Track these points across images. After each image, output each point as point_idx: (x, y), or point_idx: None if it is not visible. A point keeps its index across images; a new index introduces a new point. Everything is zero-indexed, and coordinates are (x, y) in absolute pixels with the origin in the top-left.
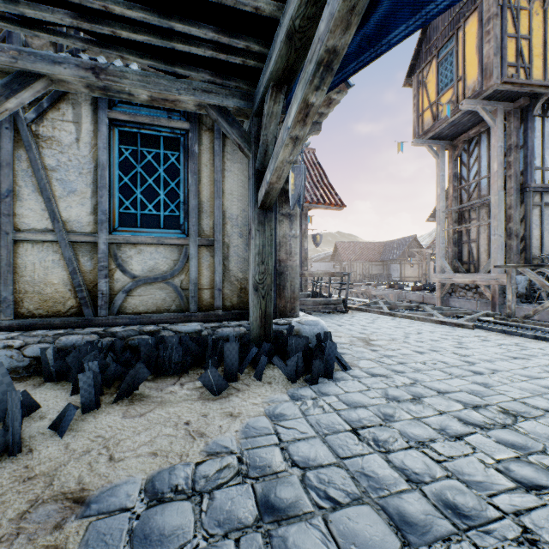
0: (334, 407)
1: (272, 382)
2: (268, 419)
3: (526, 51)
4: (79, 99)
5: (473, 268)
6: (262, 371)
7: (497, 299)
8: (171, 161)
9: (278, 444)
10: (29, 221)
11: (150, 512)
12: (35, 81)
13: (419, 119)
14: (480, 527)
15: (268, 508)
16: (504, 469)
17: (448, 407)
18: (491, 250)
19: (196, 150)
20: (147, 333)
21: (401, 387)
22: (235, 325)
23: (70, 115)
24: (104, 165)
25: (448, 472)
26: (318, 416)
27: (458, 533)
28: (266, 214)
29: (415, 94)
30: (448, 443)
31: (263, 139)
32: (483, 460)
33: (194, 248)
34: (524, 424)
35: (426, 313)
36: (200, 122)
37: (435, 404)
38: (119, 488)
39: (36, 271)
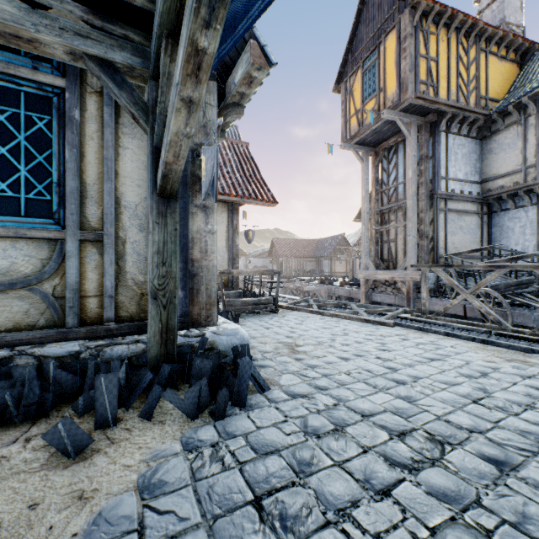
0: (239, 458)
1: (166, 420)
2: (136, 498)
3: (434, 72)
4: None
5: (392, 265)
6: (154, 407)
7: (412, 294)
8: (37, 127)
9: None
10: None
11: None
12: None
13: (347, 124)
14: None
15: None
16: None
17: (373, 439)
18: (406, 250)
19: (76, 116)
20: None
21: (323, 412)
22: (131, 341)
23: None
24: None
25: None
26: (213, 479)
27: None
28: (168, 204)
29: (343, 100)
30: (373, 507)
31: (161, 107)
32: (415, 532)
33: (73, 243)
34: (452, 455)
35: (352, 311)
36: (83, 81)
37: (359, 435)
38: None
39: None
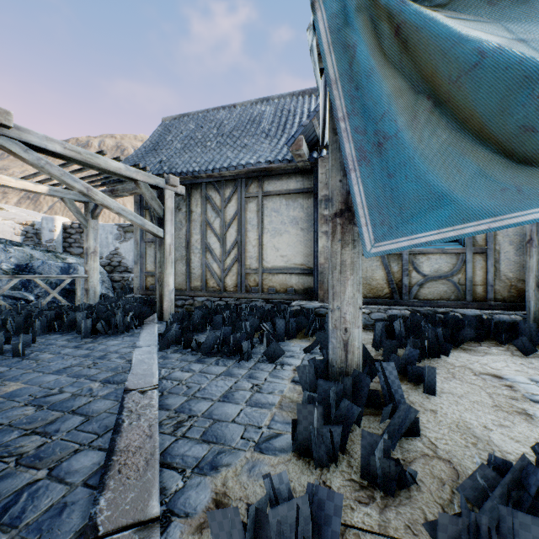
0: None
1: None
2: None
3: None
4: None
5: None
6: None
7: None
8: None
9: None
10: None
11: None
12: None
13: None
14: None
15: None
16: None
17: None
18: None
19: None
20: (440, 313)
21: None
22: (509, 314)
23: None
24: None
25: None
26: None
27: None
28: None
29: None
30: None
31: None
32: None
33: (469, 255)
34: None
35: None
36: None
37: None
38: (515, 377)
39: (367, 272)
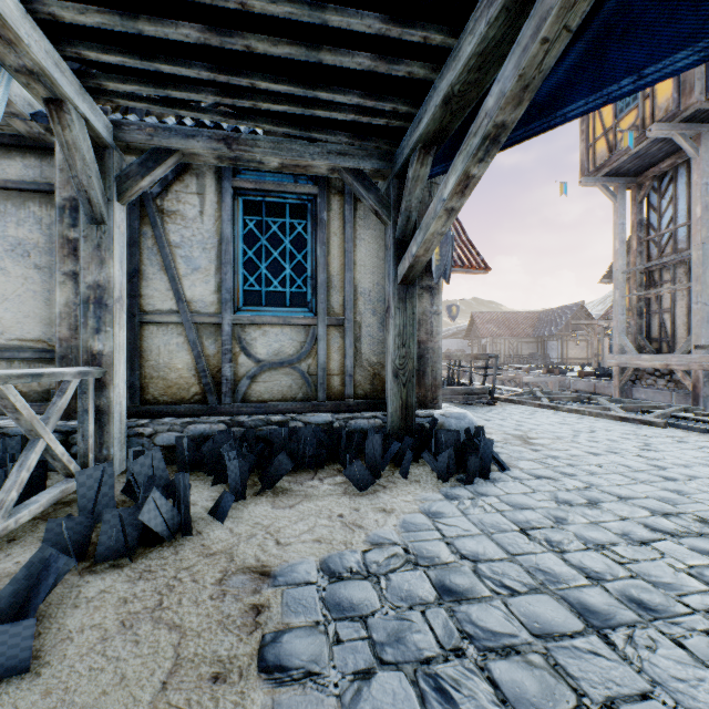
0: (497, 508)
1: (419, 480)
2: (425, 516)
3: None
4: (203, 169)
5: (665, 347)
6: (408, 468)
7: (701, 390)
8: (297, 231)
9: (442, 539)
10: (154, 302)
11: (334, 586)
12: (169, 157)
13: (590, 151)
14: (667, 619)
15: (446, 590)
16: (697, 574)
17: (631, 513)
18: (691, 324)
19: (324, 217)
20: (276, 423)
21: (572, 490)
22: (369, 417)
23: (194, 186)
24: (228, 239)
25: (632, 573)
26: (480, 515)
27: (643, 622)
28: (407, 290)
29: (584, 118)
30: (631, 548)
31: (406, 205)
32: (672, 564)
33: (322, 328)
34: None
35: (601, 406)
36: (329, 185)
37: (615, 509)
38: (297, 566)
39: (161, 355)
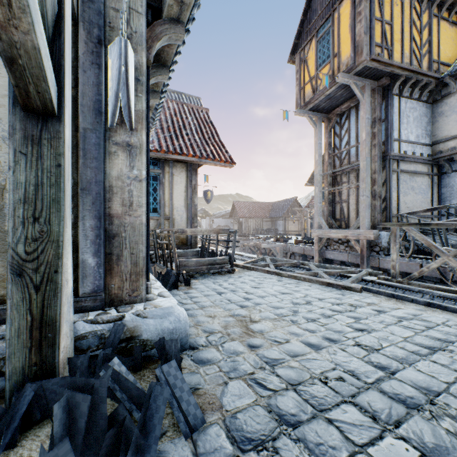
0: None
1: None
2: None
3: (389, 35)
4: None
5: (344, 224)
6: None
7: (366, 252)
8: None
9: None
10: None
11: None
12: None
13: (301, 92)
14: None
15: None
16: None
17: None
18: (360, 209)
19: None
20: None
21: None
22: (2, 335)
23: None
24: None
25: None
26: None
27: None
28: (44, 124)
29: (298, 70)
30: None
31: None
32: None
33: None
34: None
35: (312, 272)
36: None
37: None
38: None
39: None
